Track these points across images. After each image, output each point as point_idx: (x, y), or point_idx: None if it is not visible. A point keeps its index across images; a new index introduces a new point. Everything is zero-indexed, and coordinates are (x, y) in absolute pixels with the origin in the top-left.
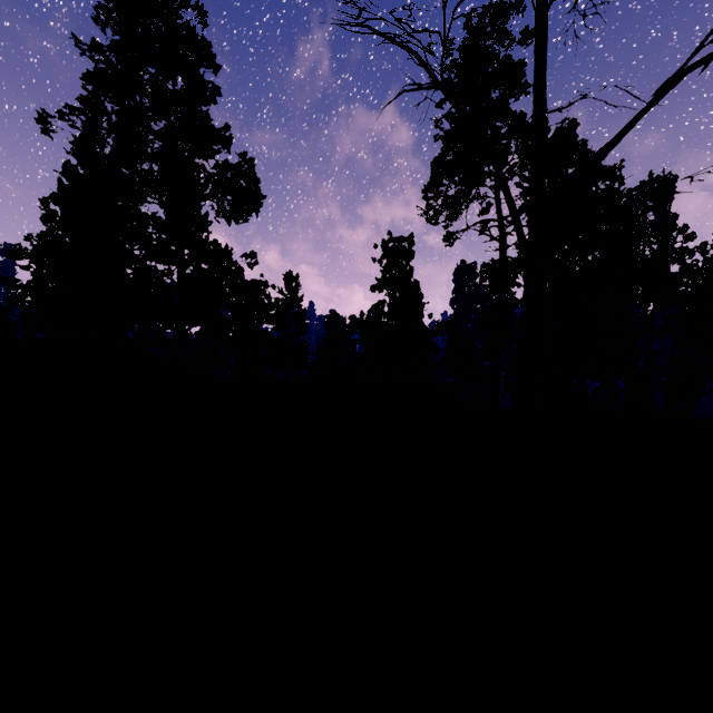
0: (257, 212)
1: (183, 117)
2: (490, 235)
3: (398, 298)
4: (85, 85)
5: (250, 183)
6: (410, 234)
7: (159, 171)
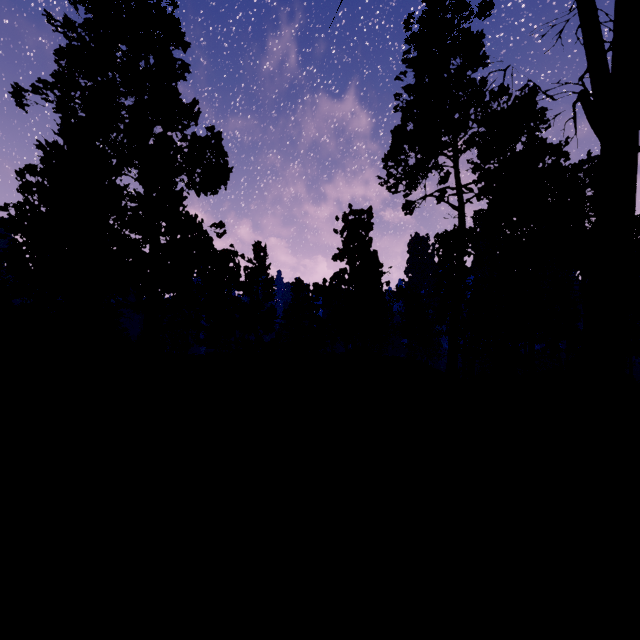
0: (225, 184)
1: (151, 90)
2: (449, 203)
3: (358, 266)
4: (58, 60)
5: (218, 156)
6: (369, 207)
7: (128, 141)
